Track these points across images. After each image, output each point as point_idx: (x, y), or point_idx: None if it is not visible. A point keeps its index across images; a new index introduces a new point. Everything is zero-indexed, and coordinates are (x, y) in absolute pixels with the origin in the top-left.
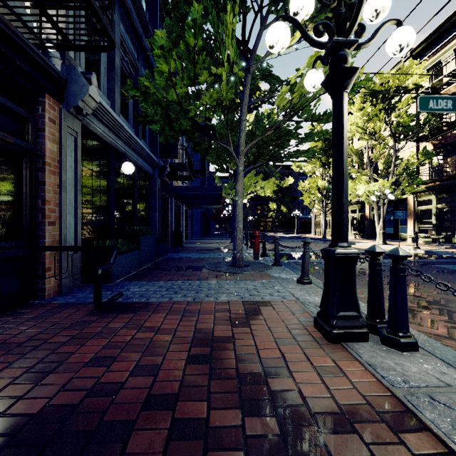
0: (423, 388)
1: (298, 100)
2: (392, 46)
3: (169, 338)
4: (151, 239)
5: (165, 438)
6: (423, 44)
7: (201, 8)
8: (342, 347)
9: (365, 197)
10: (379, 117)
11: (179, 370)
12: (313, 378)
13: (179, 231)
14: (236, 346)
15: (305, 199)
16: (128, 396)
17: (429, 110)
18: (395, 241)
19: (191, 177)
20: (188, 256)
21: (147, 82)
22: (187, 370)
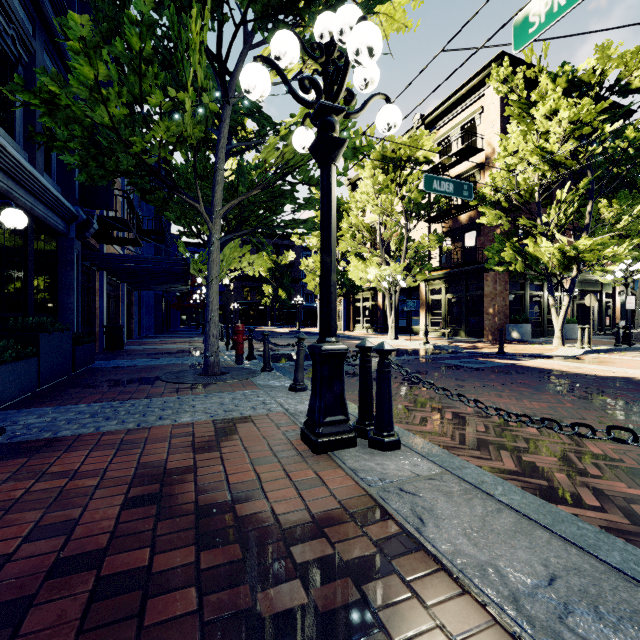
0: (396, 482)
1: (293, 156)
2: (381, 123)
3: (95, 482)
4: (62, 338)
5: (85, 603)
6: (434, 114)
7: (152, 1)
8: (328, 457)
9: (377, 282)
10: (391, 188)
11: (109, 521)
12: (291, 495)
13: (116, 325)
14: (198, 477)
15: (309, 282)
16: (21, 570)
17: (433, 191)
18: (408, 336)
19: (138, 241)
20: (132, 363)
21: (55, 86)
22: (122, 517)
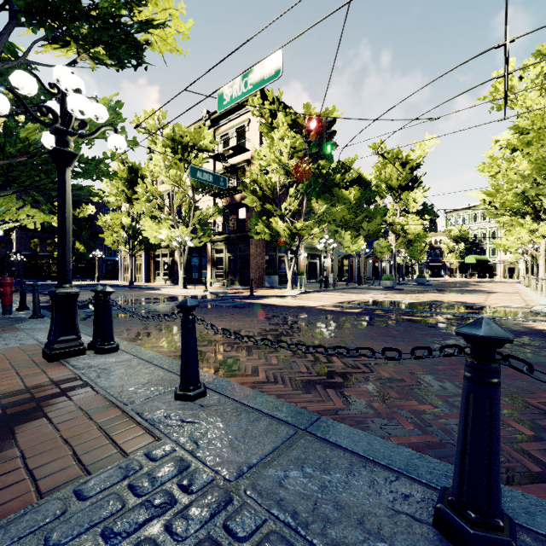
0: (99, 366)
1: None
2: (111, 145)
3: None
4: None
5: None
6: (218, 113)
7: None
8: (60, 363)
9: (169, 242)
10: (179, 166)
11: None
12: (16, 383)
13: None
14: None
15: (107, 237)
16: None
17: (197, 179)
18: (198, 286)
19: None
20: None
21: None
22: None
